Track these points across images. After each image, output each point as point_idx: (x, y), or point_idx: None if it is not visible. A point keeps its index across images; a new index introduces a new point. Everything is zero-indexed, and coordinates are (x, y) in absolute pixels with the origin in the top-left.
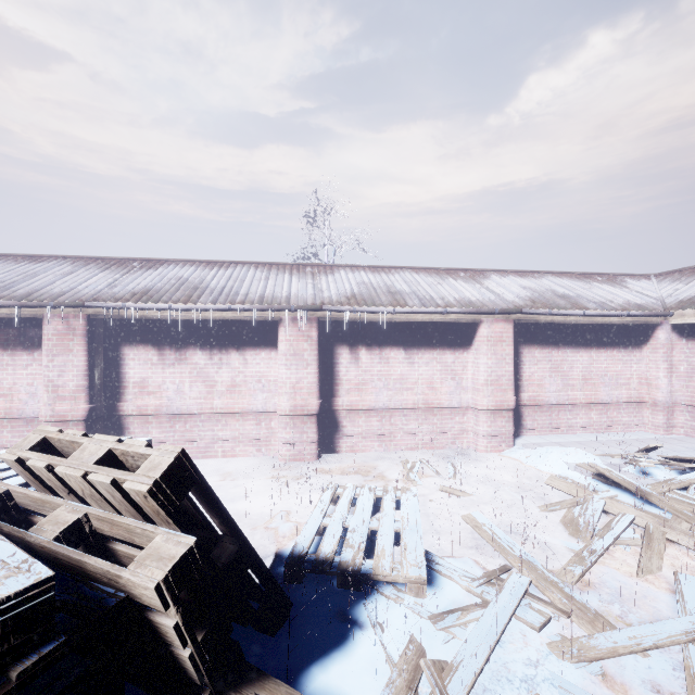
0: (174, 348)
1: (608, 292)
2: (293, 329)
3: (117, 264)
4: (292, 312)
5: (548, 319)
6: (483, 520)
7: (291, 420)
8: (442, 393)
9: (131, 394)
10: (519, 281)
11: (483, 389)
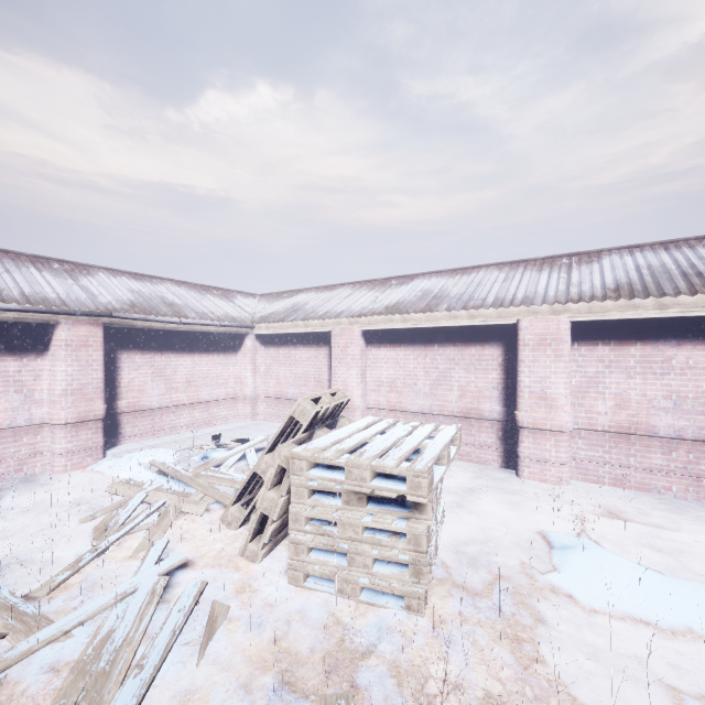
0: None
1: (216, 305)
2: None
3: None
4: None
5: (147, 325)
6: None
7: None
8: None
9: None
10: (131, 284)
11: (61, 400)
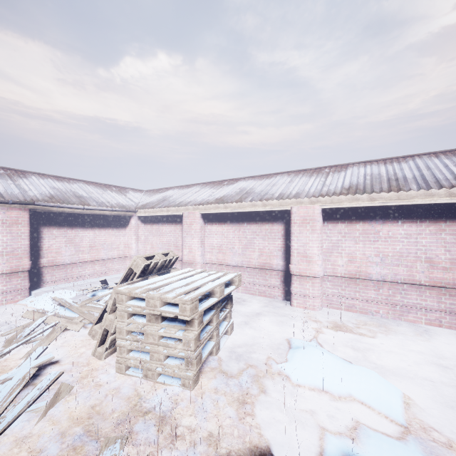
0: None
1: (112, 197)
2: None
3: None
4: None
5: (61, 210)
6: None
7: None
8: None
9: None
10: (53, 183)
11: None
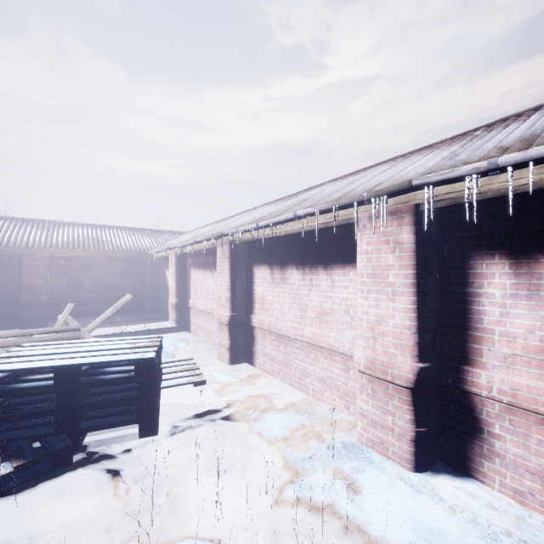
0: (279, 267)
1: None
2: (372, 233)
3: (286, 199)
4: (368, 204)
5: None
6: None
7: (368, 383)
8: None
9: (257, 309)
10: None
11: None
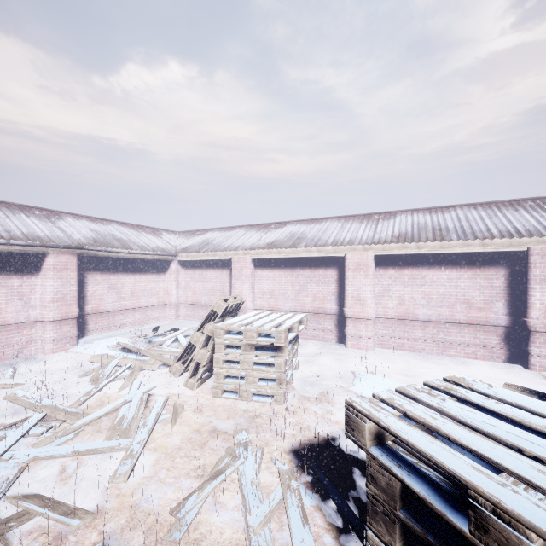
0: None
1: (150, 240)
2: None
3: None
4: None
5: (106, 254)
6: (23, 394)
7: None
8: (8, 312)
9: None
10: (90, 225)
11: (50, 305)
